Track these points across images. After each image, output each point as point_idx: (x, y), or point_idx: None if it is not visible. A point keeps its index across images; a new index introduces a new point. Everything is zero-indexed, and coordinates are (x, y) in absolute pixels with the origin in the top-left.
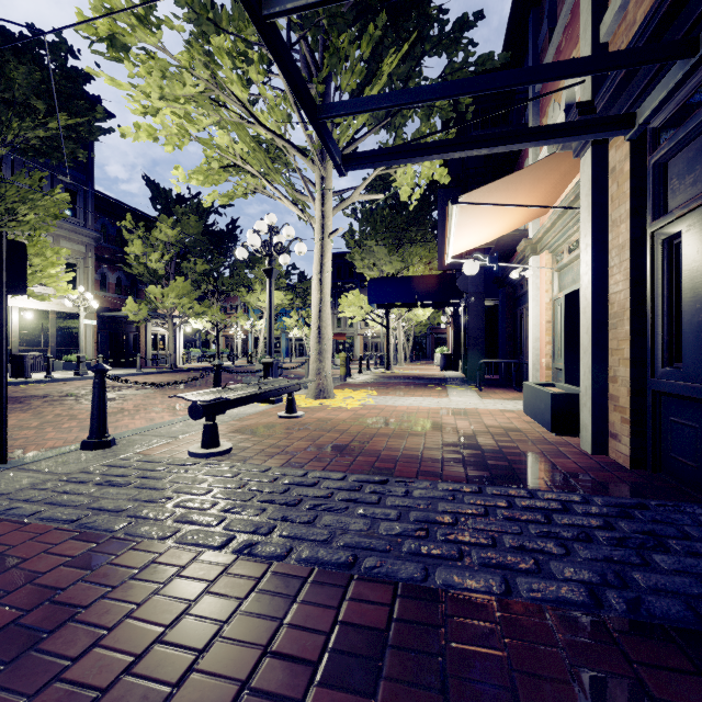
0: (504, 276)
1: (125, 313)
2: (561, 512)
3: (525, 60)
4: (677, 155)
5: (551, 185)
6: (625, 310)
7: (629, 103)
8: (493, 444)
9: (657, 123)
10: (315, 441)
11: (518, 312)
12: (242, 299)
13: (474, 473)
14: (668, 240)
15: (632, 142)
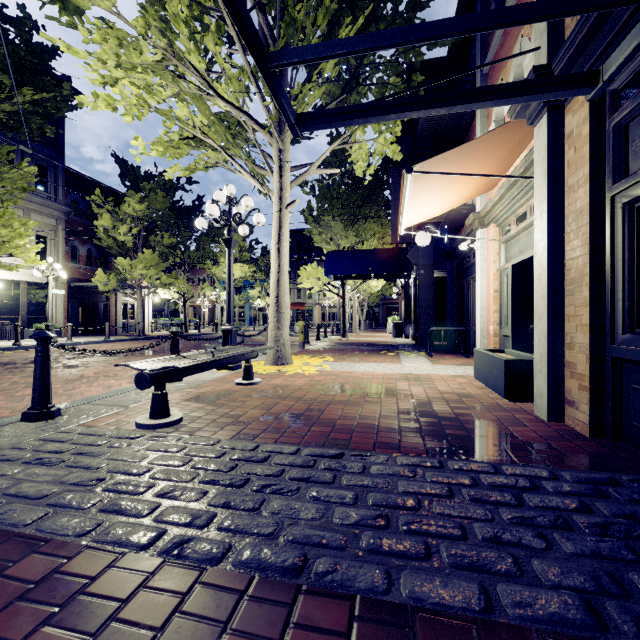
0: (451, 250)
1: (95, 283)
2: (531, 491)
3: (473, 46)
4: (639, 115)
5: (500, 159)
6: (584, 276)
7: (589, 64)
8: (448, 411)
9: (618, 84)
10: (270, 409)
11: (465, 282)
12: (208, 272)
13: (433, 444)
14: (629, 204)
15: (591, 104)
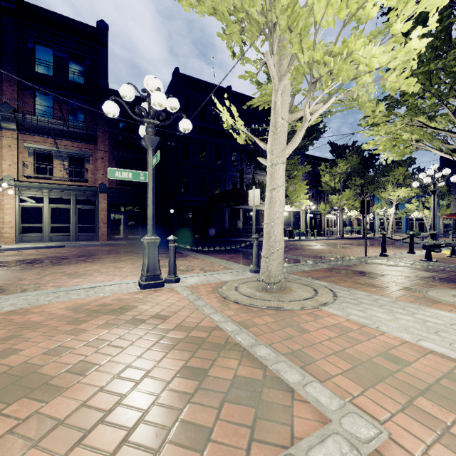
0: None
1: (318, 209)
2: None
3: None
4: None
5: None
6: None
7: None
8: None
9: None
10: None
11: None
12: (378, 196)
13: None
14: None
15: None
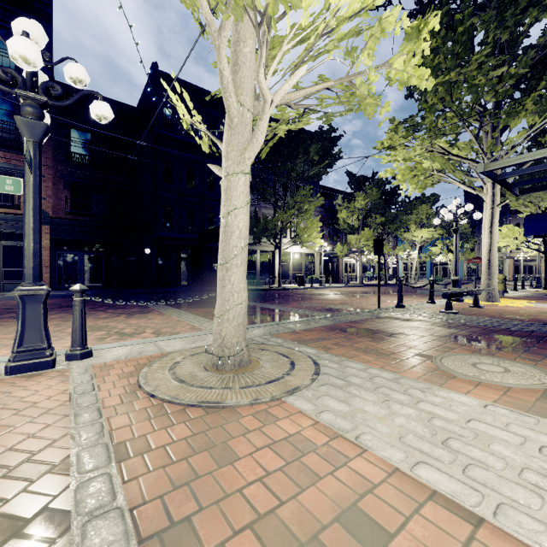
0: None
1: (334, 251)
2: None
3: None
4: None
5: None
6: None
7: None
8: None
9: None
10: (499, 315)
11: None
12: (401, 237)
13: None
14: None
15: None
